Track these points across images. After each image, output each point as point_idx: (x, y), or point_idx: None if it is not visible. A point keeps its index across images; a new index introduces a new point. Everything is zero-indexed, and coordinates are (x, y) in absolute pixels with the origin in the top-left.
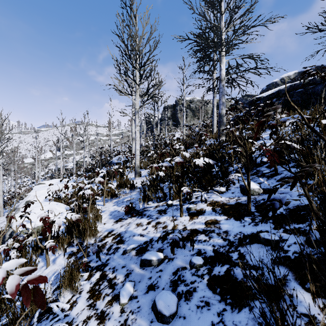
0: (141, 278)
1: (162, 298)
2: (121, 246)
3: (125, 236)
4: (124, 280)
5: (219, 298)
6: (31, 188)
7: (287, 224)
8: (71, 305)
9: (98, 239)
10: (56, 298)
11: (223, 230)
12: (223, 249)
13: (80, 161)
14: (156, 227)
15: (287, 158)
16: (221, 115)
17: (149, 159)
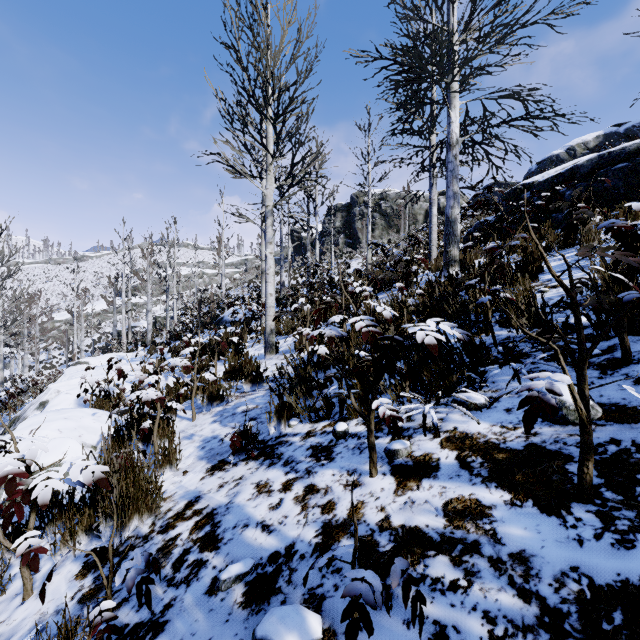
0: None
1: None
2: (209, 560)
3: (225, 522)
4: None
5: None
6: (61, 373)
7: None
8: None
9: (159, 523)
10: None
11: (511, 549)
12: None
13: (162, 318)
14: (304, 504)
15: None
16: (450, 220)
17: (294, 316)
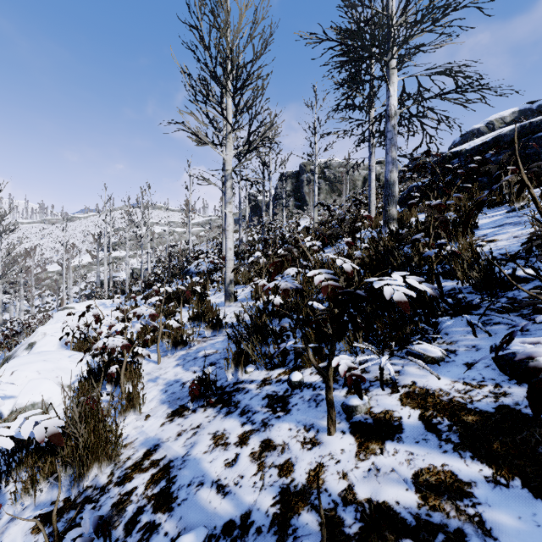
0: None
1: None
2: (161, 524)
3: (180, 478)
4: None
5: None
6: (50, 316)
7: None
8: None
9: (117, 473)
10: None
11: None
12: None
13: (138, 269)
14: (260, 462)
15: None
16: (389, 183)
17: (251, 268)
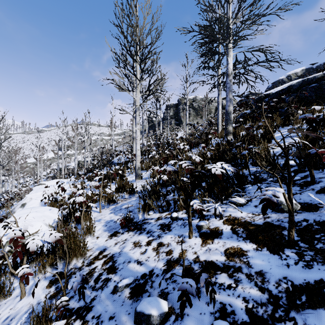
0: None
1: None
2: (112, 278)
3: (119, 260)
4: None
5: None
6: (31, 189)
7: None
8: None
9: (86, 261)
10: None
11: (256, 270)
12: (263, 311)
13: (82, 161)
14: (157, 251)
15: None
16: (228, 112)
17: (150, 160)
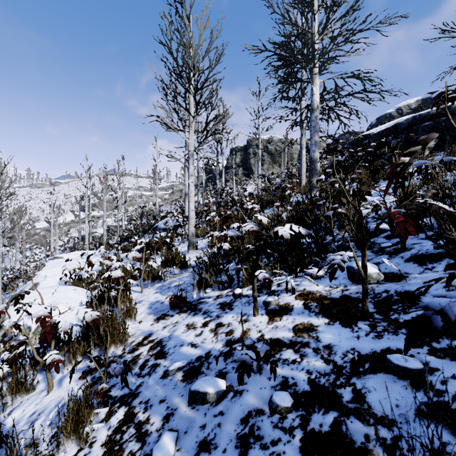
0: (189, 425)
1: None
2: (161, 363)
3: (168, 345)
4: (161, 428)
5: None
6: (43, 264)
7: None
8: None
9: (127, 348)
10: (54, 452)
11: (324, 343)
12: (325, 380)
13: (113, 226)
14: (216, 332)
15: None
16: (313, 160)
17: (208, 224)
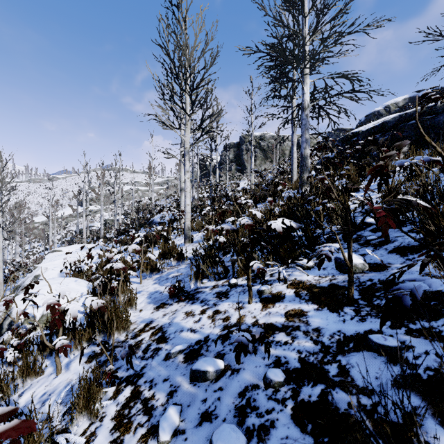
0: (192, 400)
1: (223, 438)
2: (163, 347)
3: (169, 330)
4: (165, 403)
5: (311, 441)
6: (42, 257)
7: (410, 321)
8: (87, 440)
9: (130, 334)
10: (67, 426)
11: (313, 327)
12: (314, 358)
13: (110, 220)
14: (213, 318)
15: (401, 218)
16: (304, 157)
17: (204, 218)
